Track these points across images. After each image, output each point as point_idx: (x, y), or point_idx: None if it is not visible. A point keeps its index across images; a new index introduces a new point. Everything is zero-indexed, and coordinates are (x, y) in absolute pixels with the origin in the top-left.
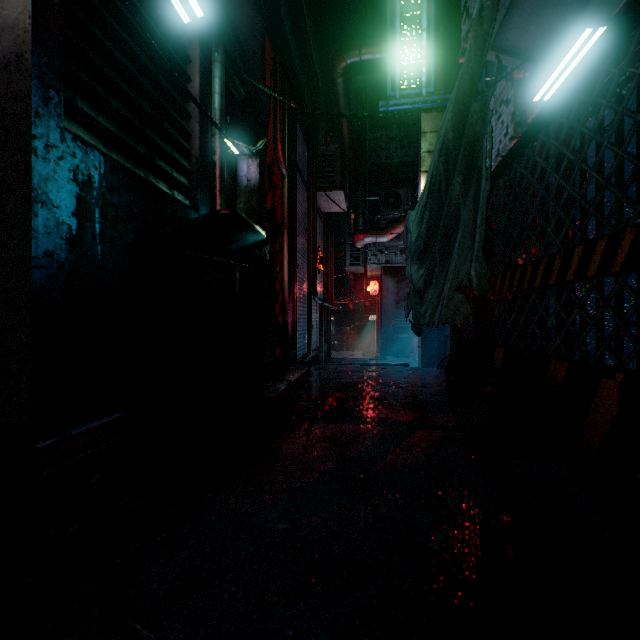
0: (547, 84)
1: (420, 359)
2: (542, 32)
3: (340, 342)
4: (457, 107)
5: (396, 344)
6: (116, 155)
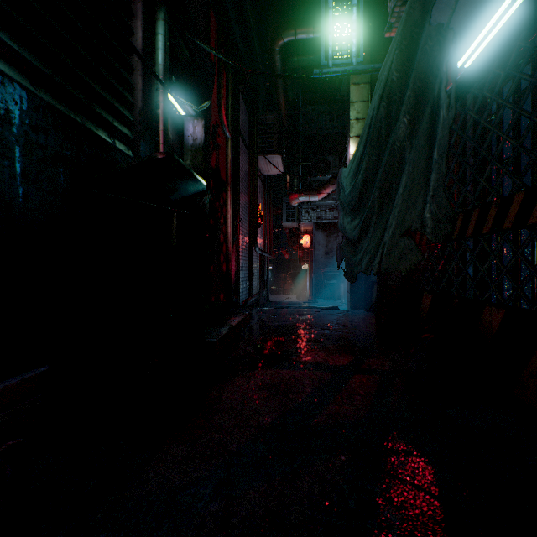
0: (469, 50)
1: (349, 303)
2: (461, 7)
3: (277, 287)
4: (404, 42)
5: (326, 289)
6: (46, 95)
